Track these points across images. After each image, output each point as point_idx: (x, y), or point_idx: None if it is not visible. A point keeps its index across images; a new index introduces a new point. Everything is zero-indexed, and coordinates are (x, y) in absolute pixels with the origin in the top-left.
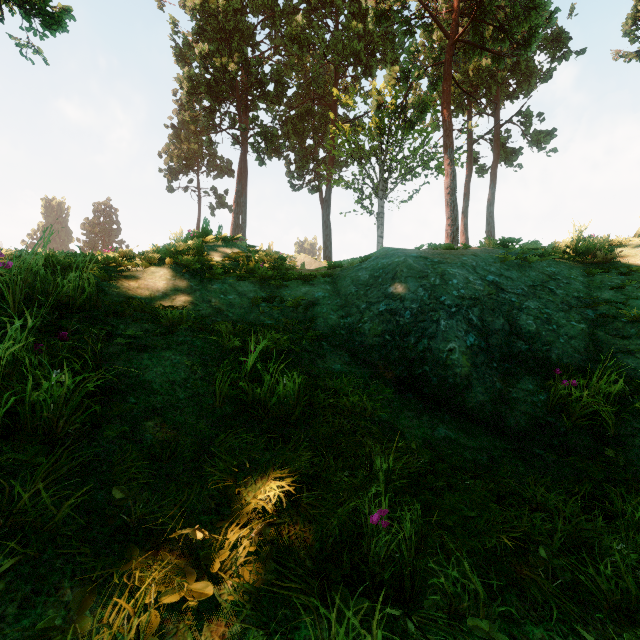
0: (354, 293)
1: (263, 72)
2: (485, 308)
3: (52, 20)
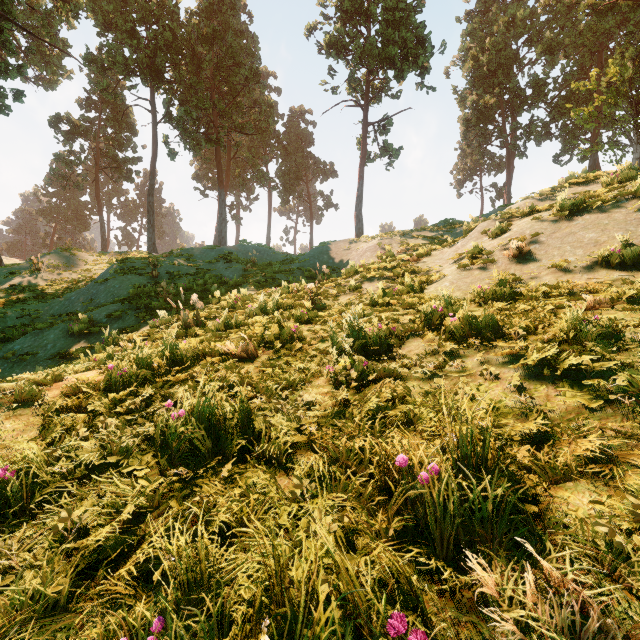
0: None
1: (519, 89)
2: None
3: (396, 155)
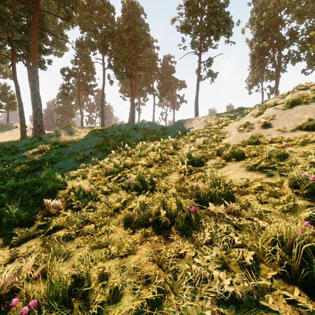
0: None
1: (282, 37)
2: None
3: (215, 76)
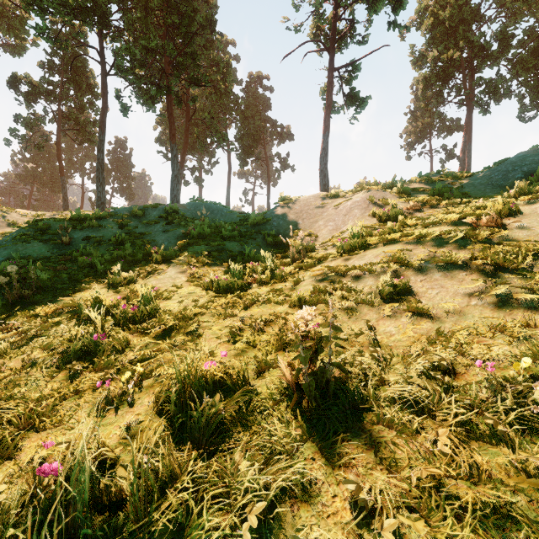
0: (486, 174)
1: (485, 41)
2: (533, 165)
3: (363, 105)
